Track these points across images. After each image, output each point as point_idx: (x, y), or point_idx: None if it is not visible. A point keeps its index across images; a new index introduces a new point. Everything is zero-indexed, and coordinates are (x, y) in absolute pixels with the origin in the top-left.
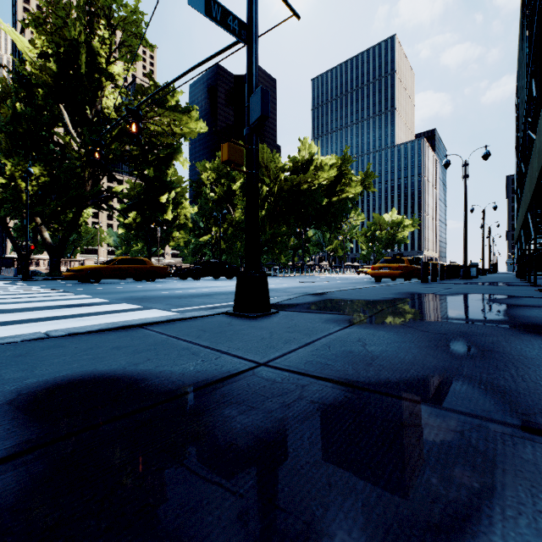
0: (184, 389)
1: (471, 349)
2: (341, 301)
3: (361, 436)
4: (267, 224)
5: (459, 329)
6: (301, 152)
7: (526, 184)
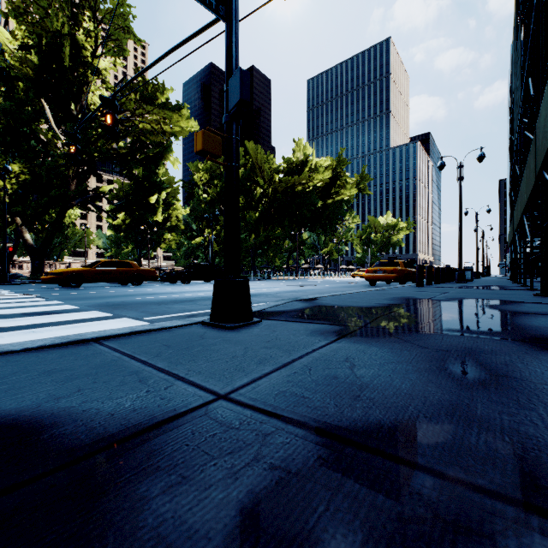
0: (99, 443)
1: (481, 373)
2: (332, 308)
3: (334, 547)
4: (261, 227)
5: (463, 344)
6: (296, 153)
7: (522, 185)
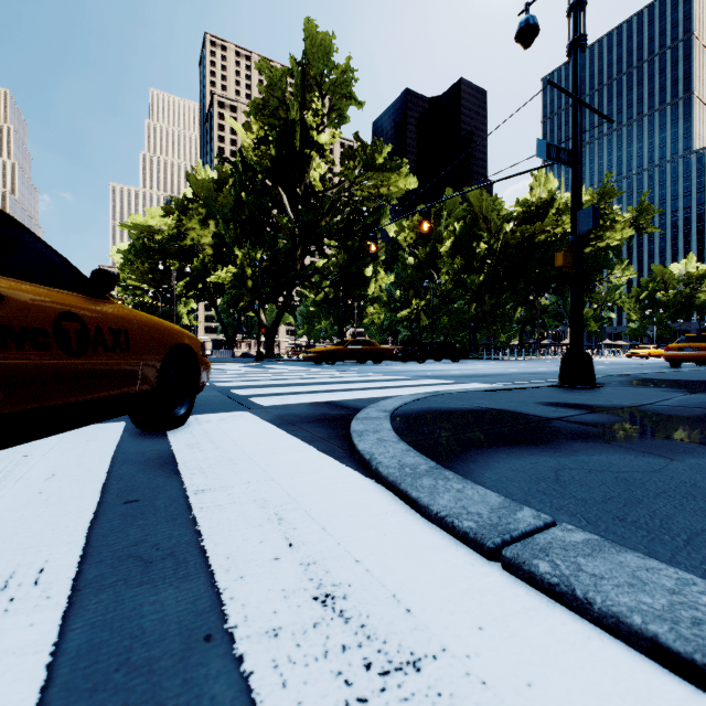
0: (620, 407)
1: None
2: (661, 380)
3: None
4: (486, 293)
5: None
6: (534, 190)
7: None
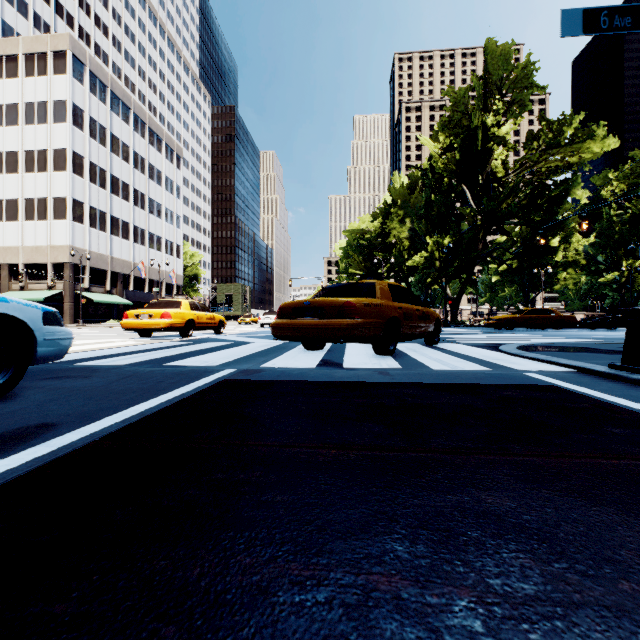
0: None
1: None
2: None
3: None
4: None
5: None
6: None
7: None
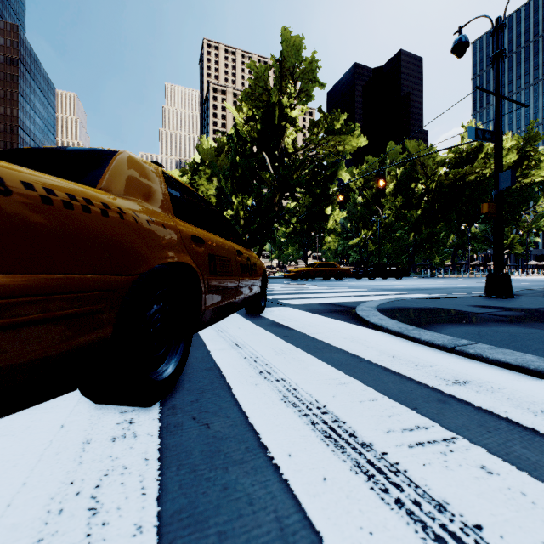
0: (526, 309)
1: None
2: None
3: None
4: (423, 224)
5: None
6: (465, 139)
7: None
